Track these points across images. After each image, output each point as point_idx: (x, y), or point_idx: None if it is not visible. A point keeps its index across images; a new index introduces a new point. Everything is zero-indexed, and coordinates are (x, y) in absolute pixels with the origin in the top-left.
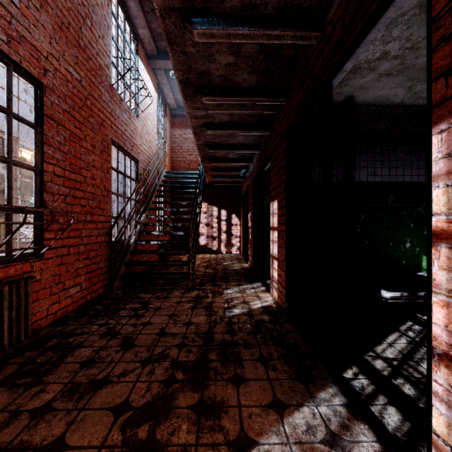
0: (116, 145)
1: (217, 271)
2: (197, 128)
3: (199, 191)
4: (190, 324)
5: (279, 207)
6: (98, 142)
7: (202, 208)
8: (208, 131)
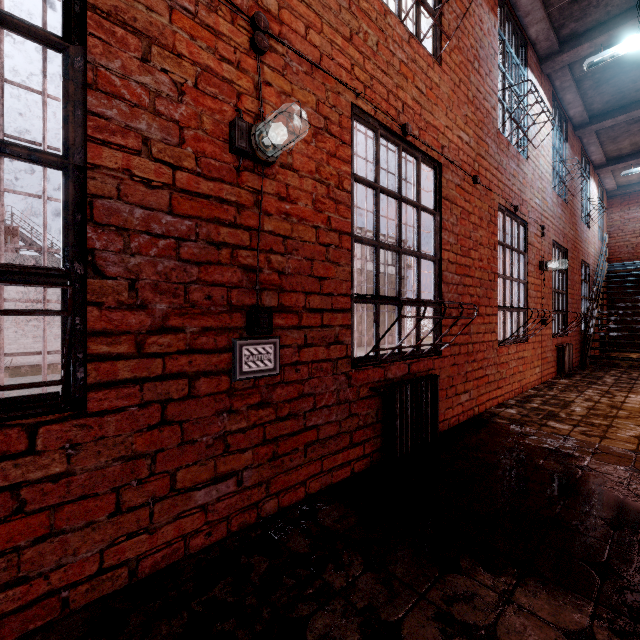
0: (581, 261)
1: None
2: None
3: None
4: None
5: None
6: (577, 265)
7: None
8: None
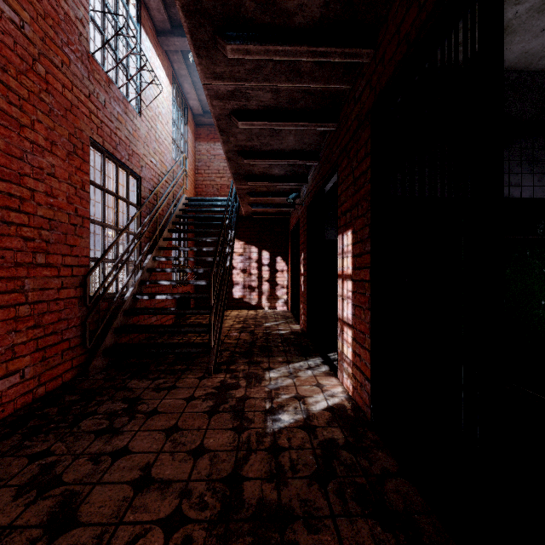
0: (101, 148)
1: (256, 337)
2: (223, 119)
3: (230, 222)
4: (201, 453)
5: (355, 241)
6: (62, 137)
7: (236, 249)
8: (240, 122)
